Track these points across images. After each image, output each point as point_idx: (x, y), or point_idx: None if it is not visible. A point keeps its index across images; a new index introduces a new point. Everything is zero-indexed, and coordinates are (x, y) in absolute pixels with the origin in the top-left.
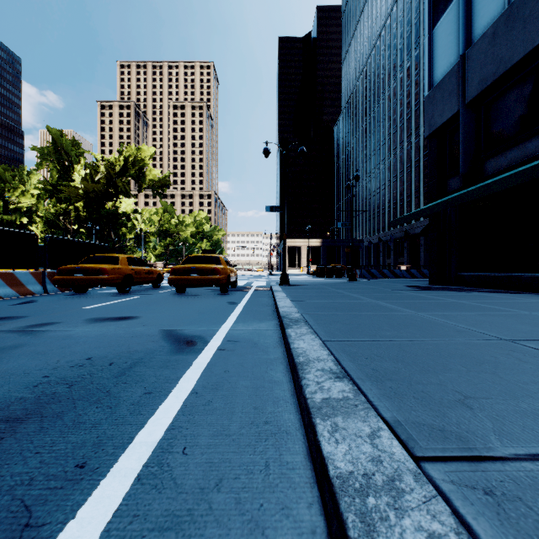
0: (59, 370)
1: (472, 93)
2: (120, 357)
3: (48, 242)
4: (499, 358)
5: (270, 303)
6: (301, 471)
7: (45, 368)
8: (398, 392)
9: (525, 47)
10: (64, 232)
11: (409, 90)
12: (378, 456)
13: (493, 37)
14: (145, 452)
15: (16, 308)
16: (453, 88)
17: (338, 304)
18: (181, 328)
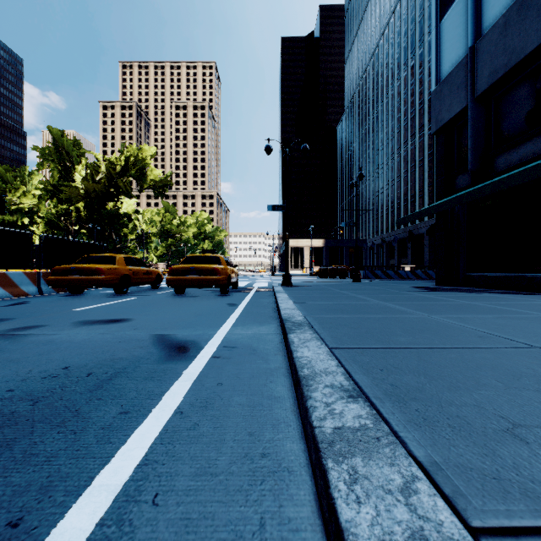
0: (28, 382)
1: (481, 86)
2: (100, 366)
3: (43, 241)
4: (538, 370)
5: (272, 305)
6: (307, 534)
7: (13, 379)
8: (428, 418)
9: (540, 36)
10: (65, 233)
11: (413, 89)
12: (420, 529)
13: (504, 27)
14: (103, 502)
15: (4, 310)
16: (461, 81)
17: (344, 306)
18: (175, 331)
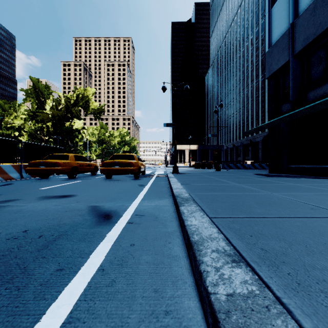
0: None
1: (298, 47)
2: (49, 230)
3: (23, 145)
4: None
5: (167, 185)
6: None
7: None
8: (301, 282)
9: None
10: (40, 141)
11: (252, 53)
12: None
13: (313, 10)
14: None
15: None
16: (285, 45)
17: (214, 186)
18: (103, 204)
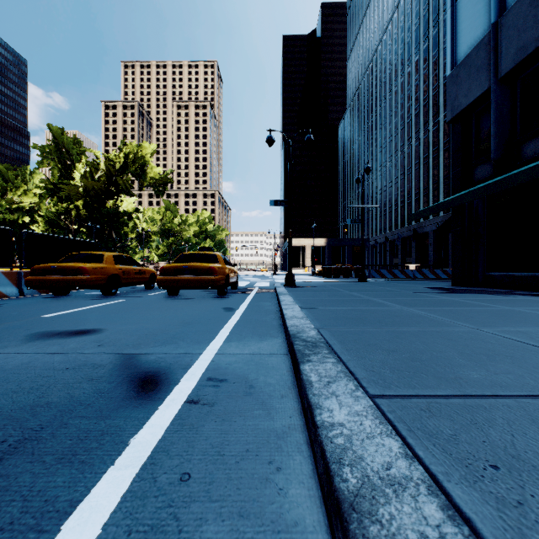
0: None
1: (507, 65)
2: (6, 423)
3: (25, 238)
4: None
5: (274, 309)
6: None
7: None
8: None
9: None
10: (66, 232)
11: (418, 84)
12: None
13: None
14: None
15: None
16: (482, 62)
17: (362, 313)
18: (148, 350)
